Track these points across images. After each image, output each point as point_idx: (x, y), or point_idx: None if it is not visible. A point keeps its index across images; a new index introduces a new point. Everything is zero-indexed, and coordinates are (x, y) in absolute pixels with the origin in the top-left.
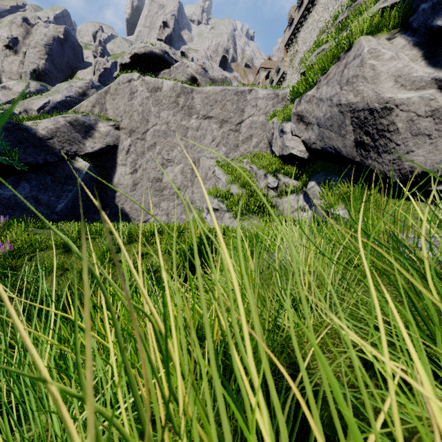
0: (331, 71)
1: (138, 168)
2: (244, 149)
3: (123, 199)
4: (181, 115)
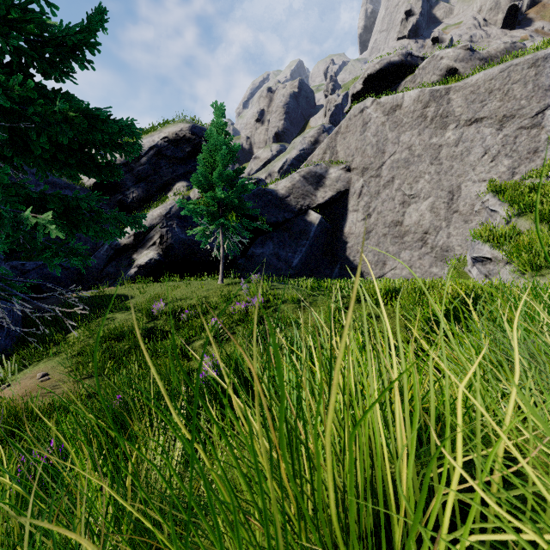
0: None
1: (371, 212)
2: None
3: (354, 251)
4: (429, 131)
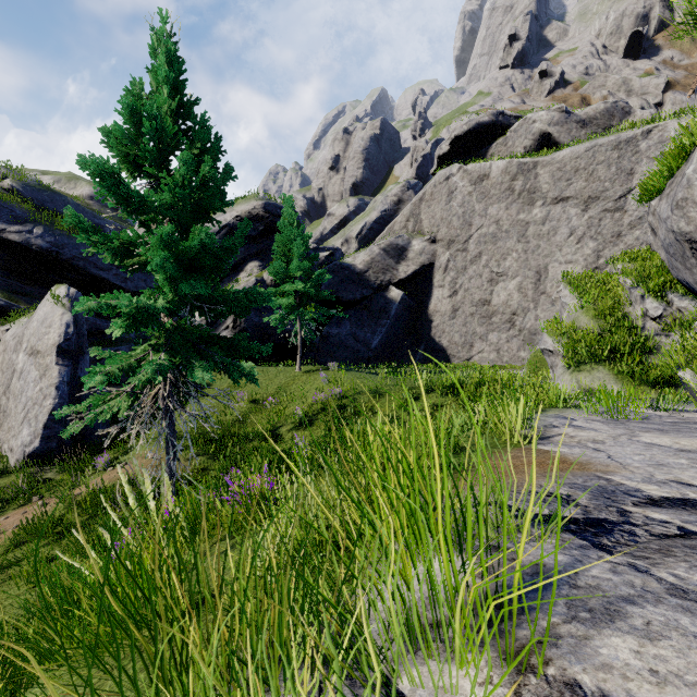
0: (678, 174)
1: (458, 289)
2: (633, 238)
3: (440, 331)
4: (517, 206)
